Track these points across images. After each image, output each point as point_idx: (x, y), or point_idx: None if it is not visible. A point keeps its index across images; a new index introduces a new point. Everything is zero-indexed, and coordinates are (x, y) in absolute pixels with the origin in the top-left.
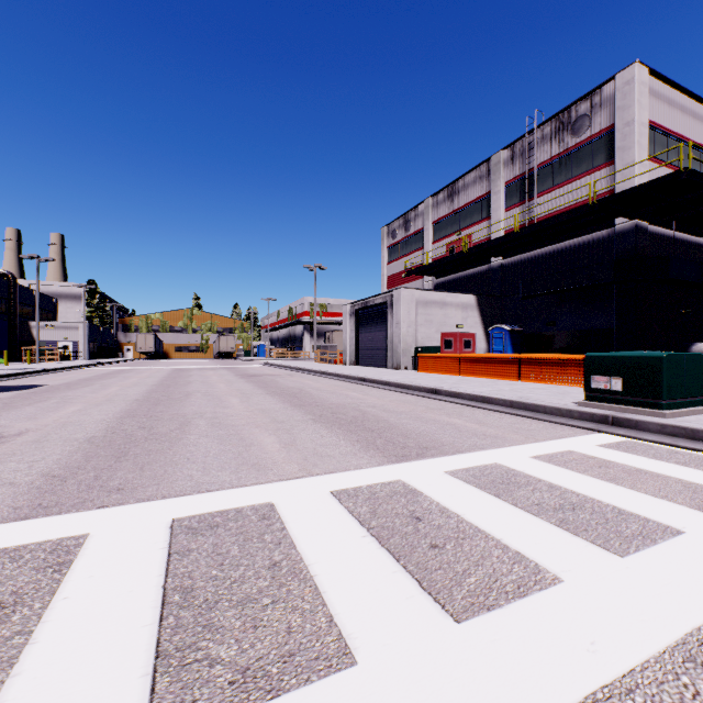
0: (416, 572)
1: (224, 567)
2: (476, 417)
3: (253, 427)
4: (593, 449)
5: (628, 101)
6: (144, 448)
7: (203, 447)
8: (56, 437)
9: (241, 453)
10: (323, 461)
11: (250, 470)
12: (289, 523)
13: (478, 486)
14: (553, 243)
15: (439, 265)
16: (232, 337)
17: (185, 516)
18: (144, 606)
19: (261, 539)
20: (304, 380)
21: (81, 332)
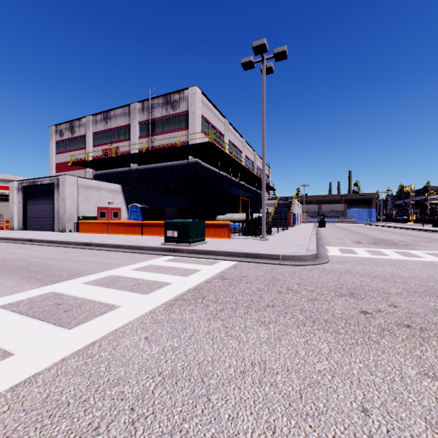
0: (54, 321)
1: None
2: (111, 256)
3: None
4: (160, 262)
5: (194, 102)
6: None
7: None
8: None
9: None
10: None
11: None
12: None
13: (99, 285)
14: (163, 162)
15: (97, 162)
16: None
17: None
18: None
19: None
20: None
21: None
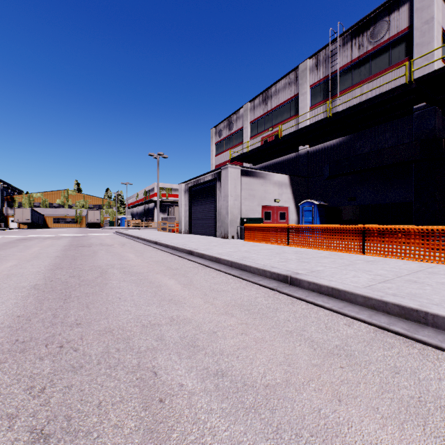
0: None
1: None
2: None
3: None
4: None
5: (427, 2)
6: None
7: None
8: None
9: None
10: None
11: None
12: None
13: None
14: (353, 131)
15: (258, 151)
16: (98, 211)
17: None
18: None
19: None
20: (128, 252)
21: None
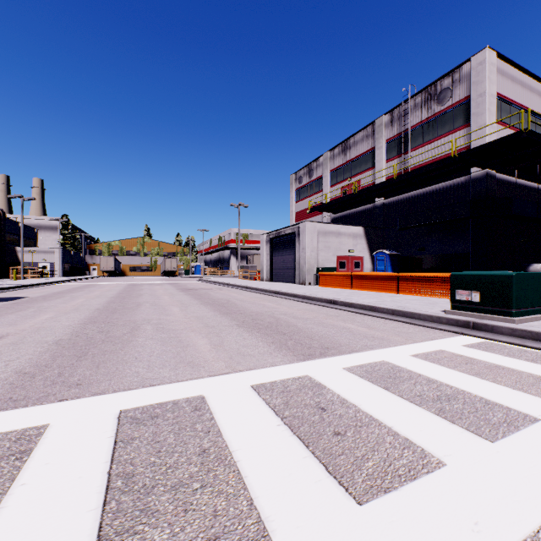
0: (323, 458)
1: (161, 454)
2: (365, 323)
3: (189, 331)
4: (460, 349)
5: (481, 77)
6: (101, 349)
7: (149, 348)
8: (30, 340)
9: (179, 352)
10: (245, 360)
11: (186, 367)
12: (217, 413)
13: (370, 380)
14: (423, 187)
15: (335, 203)
16: (175, 259)
17: (130, 408)
18: (90, 492)
19: (193, 428)
20: (231, 293)
21: (57, 255)
